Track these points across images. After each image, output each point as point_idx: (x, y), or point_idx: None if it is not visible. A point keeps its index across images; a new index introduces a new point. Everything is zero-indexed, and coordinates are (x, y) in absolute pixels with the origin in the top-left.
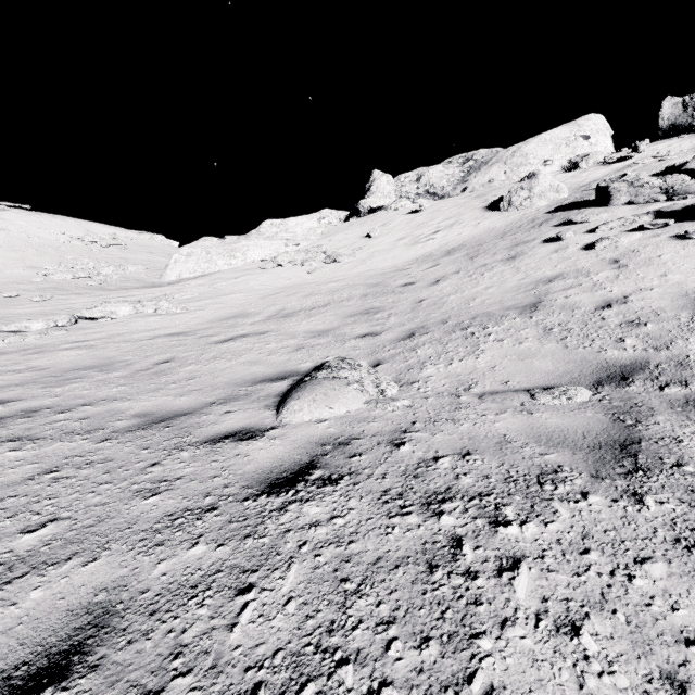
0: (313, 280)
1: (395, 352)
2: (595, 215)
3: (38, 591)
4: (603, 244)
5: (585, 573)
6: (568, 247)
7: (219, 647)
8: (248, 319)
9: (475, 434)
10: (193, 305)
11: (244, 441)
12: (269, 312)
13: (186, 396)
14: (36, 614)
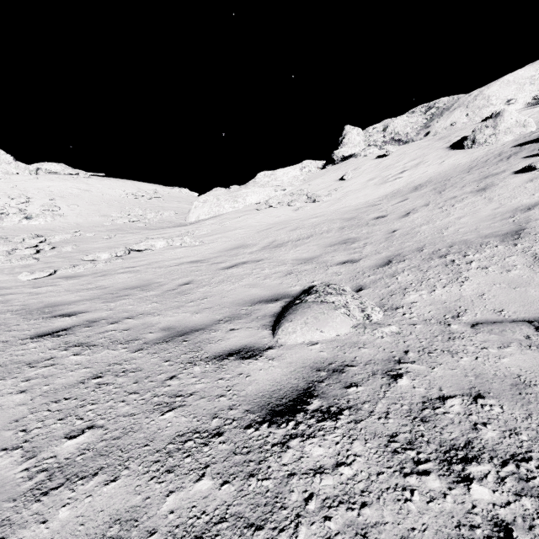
0: (297, 217)
1: (375, 278)
2: None
3: (65, 509)
4: None
5: None
6: None
7: None
8: (247, 249)
9: (480, 371)
10: (207, 239)
11: (246, 360)
12: (263, 243)
13: (200, 314)
14: None
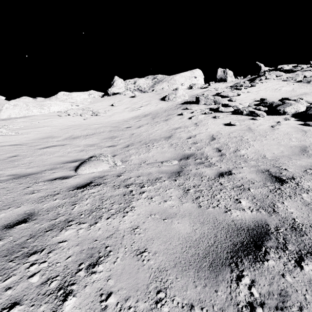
0: (86, 123)
1: (121, 152)
2: (194, 107)
3: (2, 214)
4: (194, 118)
5: (157, 192)
6: (184, 117)
7: (70, 212)
8: (54, 139)
9: (143, 172)
10: (22, 131)
11: (64, 179)
12: (65, 136)
13: (31, 168)
14: (6, 217)
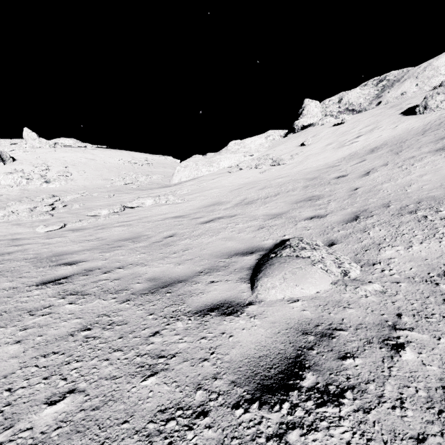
0: (264, 178)
1: (346, 233)
2: None
3: None
4: None
5: None
6: None
7: None
8: (222, 206)
9: None
10: (188, 198)
11: (227, 316)
12: (236, 201)
13: (182, 265)
14: None
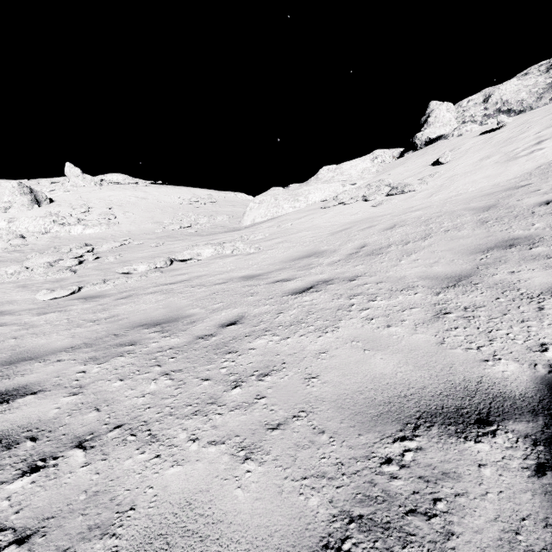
0: (384, 212)
1: None
2: None
3: None
4: None
5: None
6: None
7: None
8: (323, 258)
9: None
10: (265, 245)
11: None
12: (347, 249)
13: (256, 461)
14: None
